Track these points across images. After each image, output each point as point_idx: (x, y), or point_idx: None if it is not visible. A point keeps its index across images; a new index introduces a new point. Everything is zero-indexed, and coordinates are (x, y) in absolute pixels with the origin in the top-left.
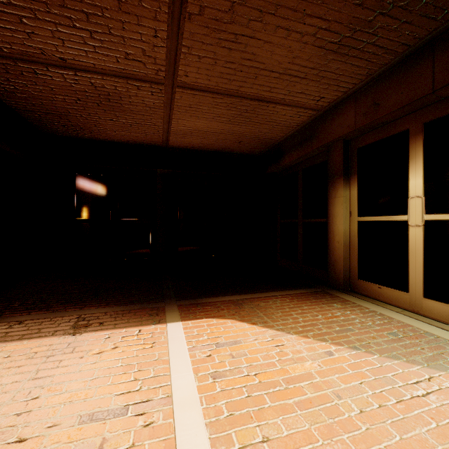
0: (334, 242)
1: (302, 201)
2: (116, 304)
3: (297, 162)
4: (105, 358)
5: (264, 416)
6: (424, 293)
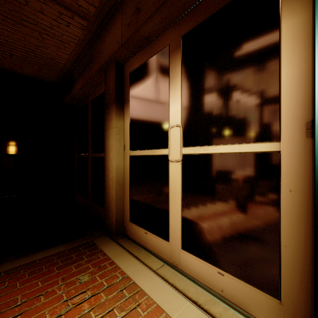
0: (109, 179)
1: (91, 134)
2: None
3: (87, 92)
4: None
5: None
6: (182, 244)
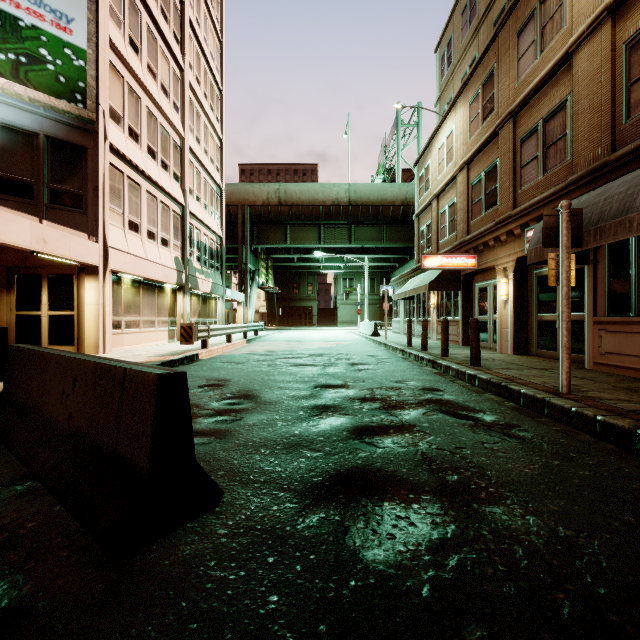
0: None
1: None
2: None
3: None
4: None
5: None
6: (48, 344)
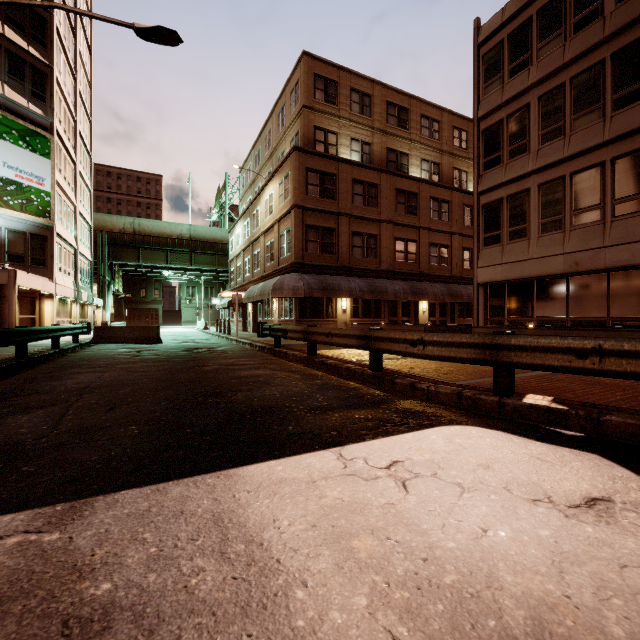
0: None
1: None
2: None
3: None
4: None
5: None
6: None
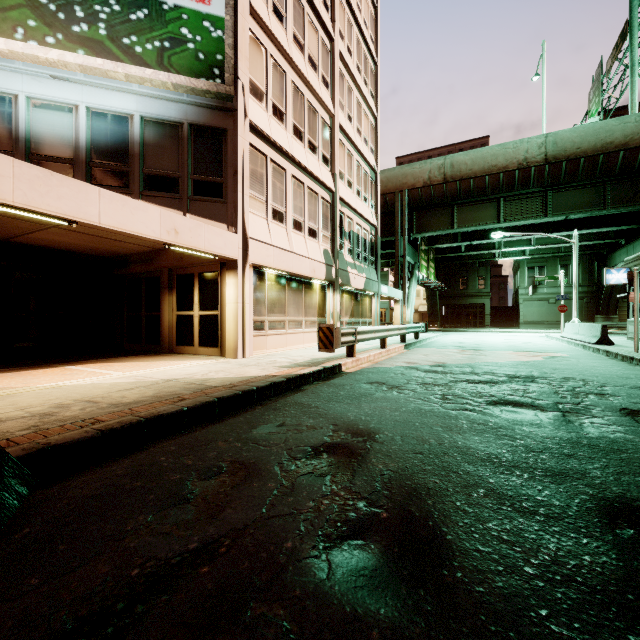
0: (165, 326)
1: (145, 300)
2: (5, 368)
3: (141, 272)
4: (46, 372)
5: (127, 368)
6: (199, 345)
